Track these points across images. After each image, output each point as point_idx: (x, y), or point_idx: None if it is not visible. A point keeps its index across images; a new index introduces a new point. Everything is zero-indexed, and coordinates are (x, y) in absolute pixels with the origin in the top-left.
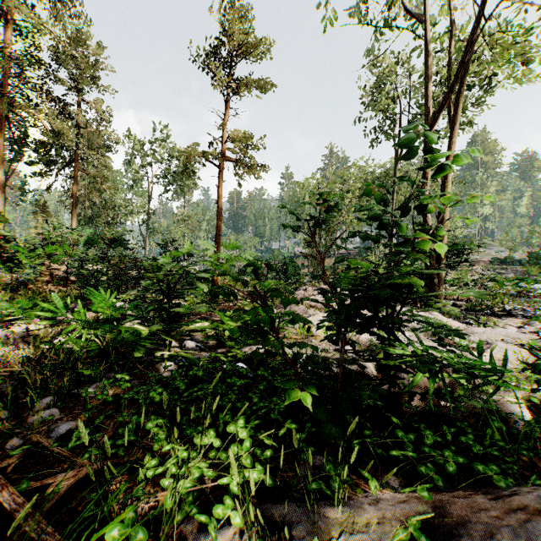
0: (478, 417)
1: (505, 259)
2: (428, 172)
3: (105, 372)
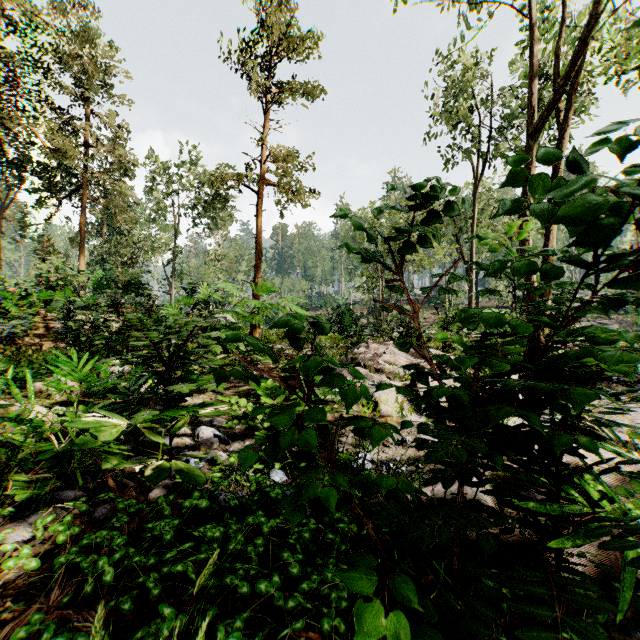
0: None
1: None
2: None
3: (63, 487)
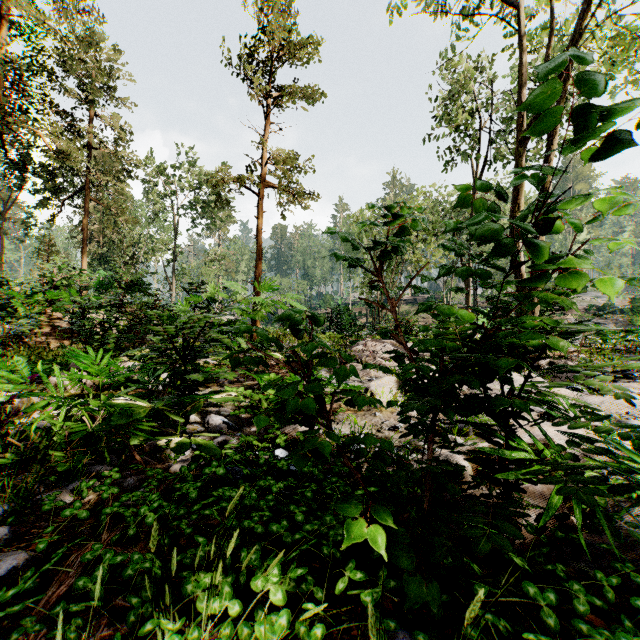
0: (639, 549)
1: (602, 306)
2: (521, 196)
3: (93, 463)
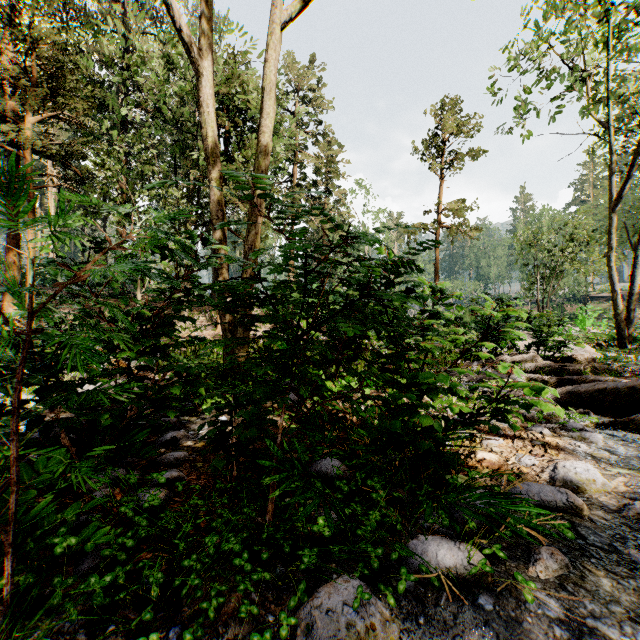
0: None
1: None
2: (612, 242)
3: None
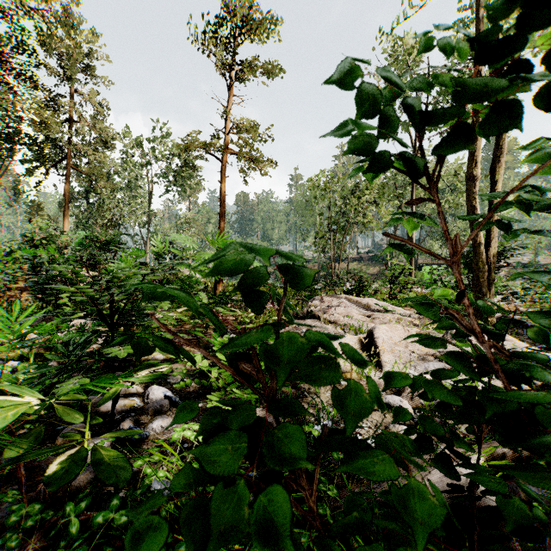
0: None
1: (528, 263)
2: (478, 153)
3: None
